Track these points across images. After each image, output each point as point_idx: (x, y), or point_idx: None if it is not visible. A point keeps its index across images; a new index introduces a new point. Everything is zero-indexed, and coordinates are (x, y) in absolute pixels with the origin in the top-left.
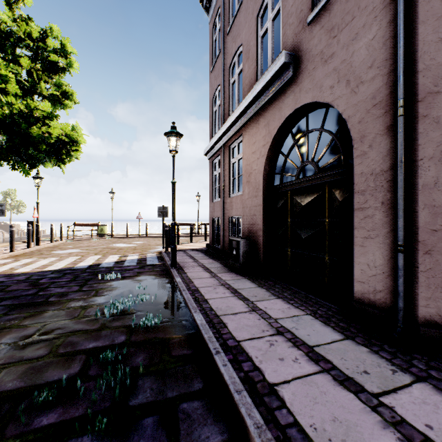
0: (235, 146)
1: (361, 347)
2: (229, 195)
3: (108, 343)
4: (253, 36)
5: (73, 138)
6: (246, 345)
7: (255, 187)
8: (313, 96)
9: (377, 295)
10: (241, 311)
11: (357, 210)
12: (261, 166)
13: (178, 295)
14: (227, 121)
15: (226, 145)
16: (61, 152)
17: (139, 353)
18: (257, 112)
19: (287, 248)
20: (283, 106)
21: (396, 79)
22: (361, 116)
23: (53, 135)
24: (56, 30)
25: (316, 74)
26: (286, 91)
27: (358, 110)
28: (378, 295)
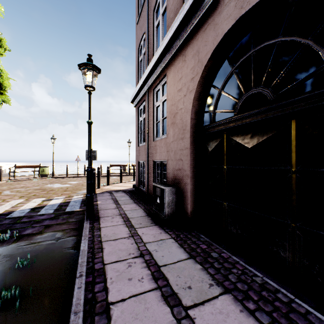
0: (159, 89)
1: None
2: (153, 138)
3: None
4: None
5: None
6: None
7: (181, 128)
8: None
9: None
10: None
11: None
12: (188, 103)
13: (73, 280)
14: (151, 61)
15: (151, 89)
16: None
17: None
18: (184, 42)
19: (222, 201)
20: (220, 21)
21: None
22: None
23: None
24: None
25: None
26: None
27: None
28: None
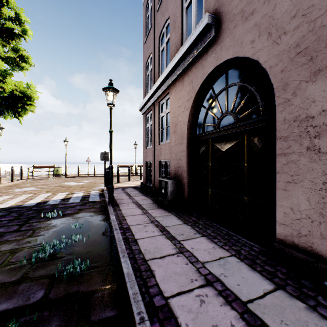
0: (163, 103)
1: (296, 302)
2: (159, 142)
3: (21, 303)
4: (178, 8)
5: (27, 94)
6: (174, 304)
7: (180, 136)
8: (233, 52)
9: (302, 239)
10: (169, 253)
11: (279, 155)
12: (186, 117)
13: (111, 233)
14: (157, 81)
15: (157, 102)
16: (16, 105)
17: (52, 318)
18: (183, 72)
19: (208, 188)
20: (205, 64)
21: (324, 24)
22: (284, 65)
23: (7, 90)
24: (11, 1)
25: (237, 32)
26: (208, 51)
27: (281, 59)
28: (303, 239)
